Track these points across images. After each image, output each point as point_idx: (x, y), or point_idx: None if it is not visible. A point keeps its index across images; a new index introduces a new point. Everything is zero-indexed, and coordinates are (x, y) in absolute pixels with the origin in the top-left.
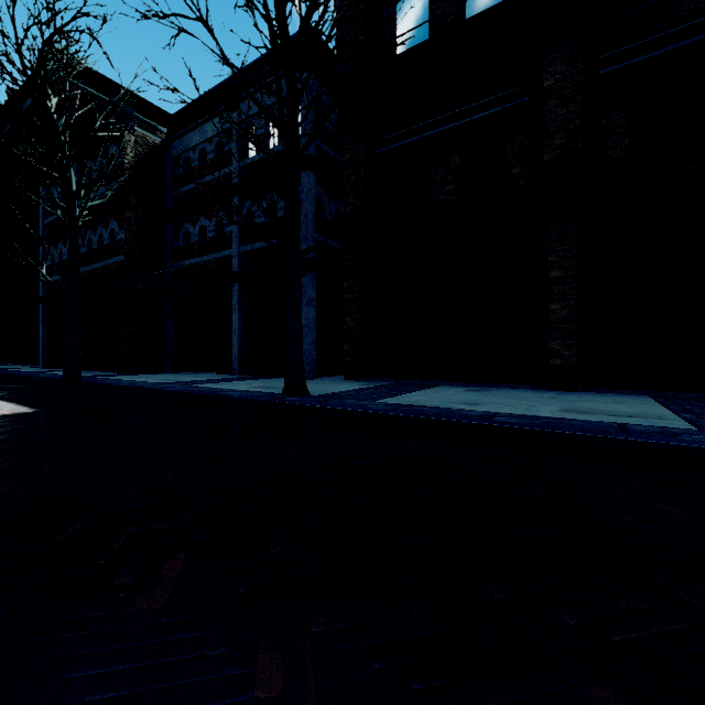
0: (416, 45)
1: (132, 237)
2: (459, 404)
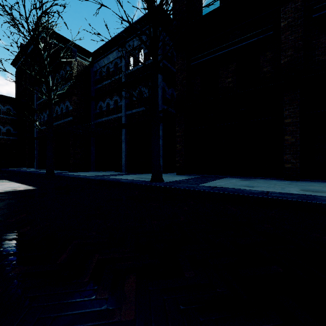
0: (214, 9)
1: (76, 108)
2: (244, 187)
